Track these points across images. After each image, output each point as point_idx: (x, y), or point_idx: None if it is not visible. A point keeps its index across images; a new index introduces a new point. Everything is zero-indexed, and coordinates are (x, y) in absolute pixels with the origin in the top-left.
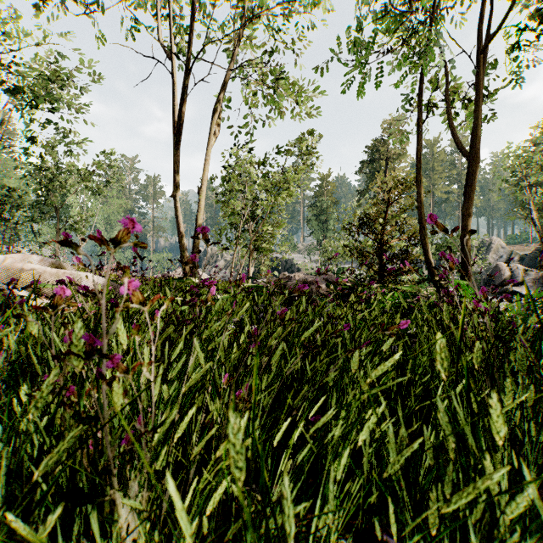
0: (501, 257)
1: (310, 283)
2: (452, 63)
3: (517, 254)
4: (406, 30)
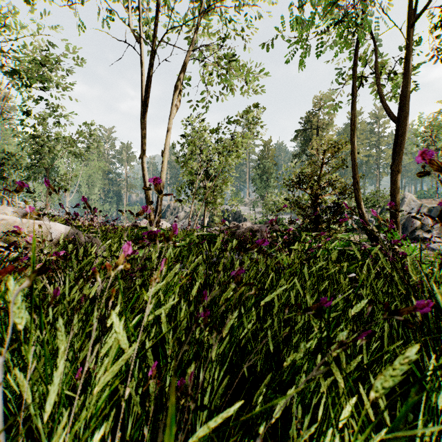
0: (413, 209)
1: (255, 231)
2: (379, 41)
3: (425, 206)
4: (339, 13)
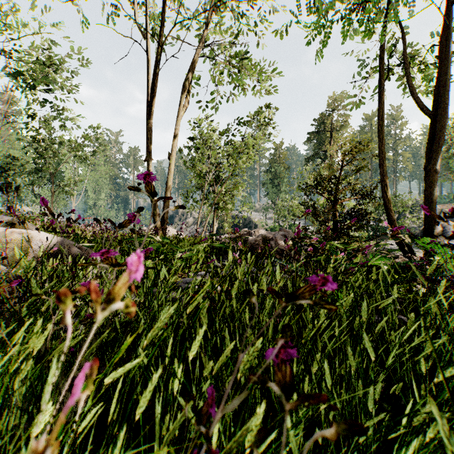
0: None
1: (268, 239)
2: (406, 29)
3: (446, 212)
4: None
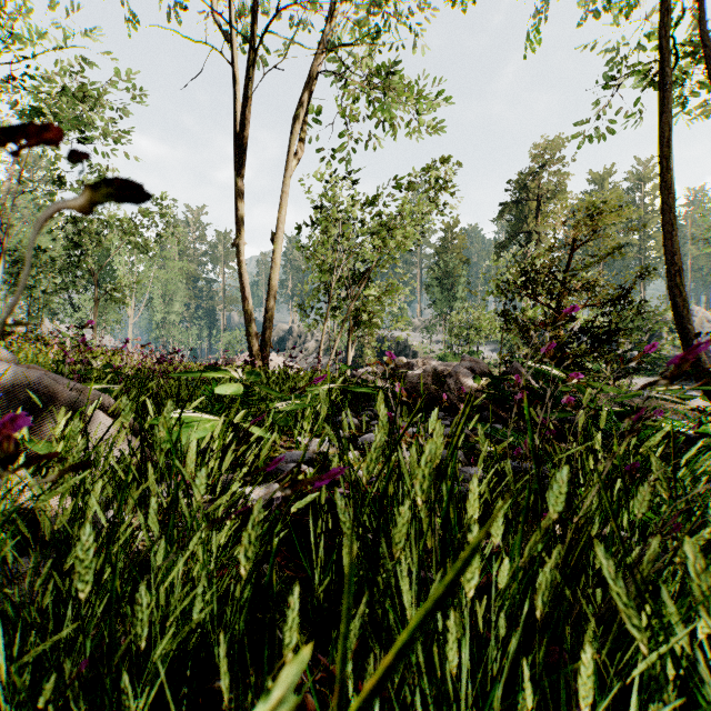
0: (706, 335)
1: (442, 375)
2: None
3: None
4: None
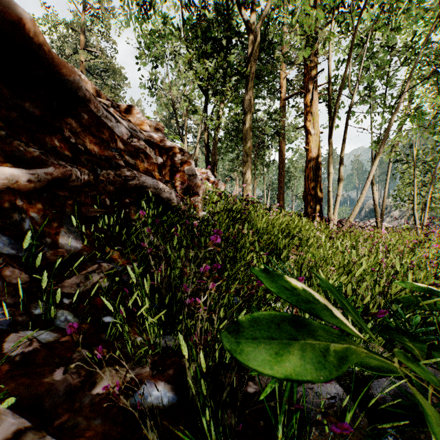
0: None
1: None
2: None
3: None
4: None
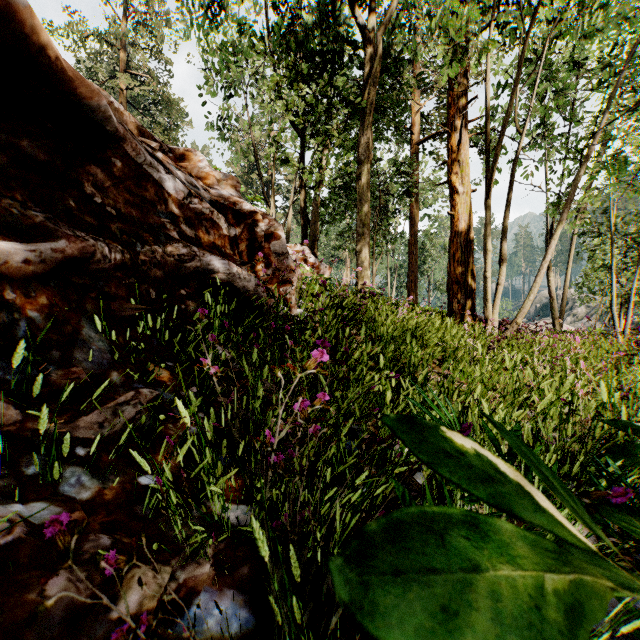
0: None
1: None
2: None
3: None
4: None
